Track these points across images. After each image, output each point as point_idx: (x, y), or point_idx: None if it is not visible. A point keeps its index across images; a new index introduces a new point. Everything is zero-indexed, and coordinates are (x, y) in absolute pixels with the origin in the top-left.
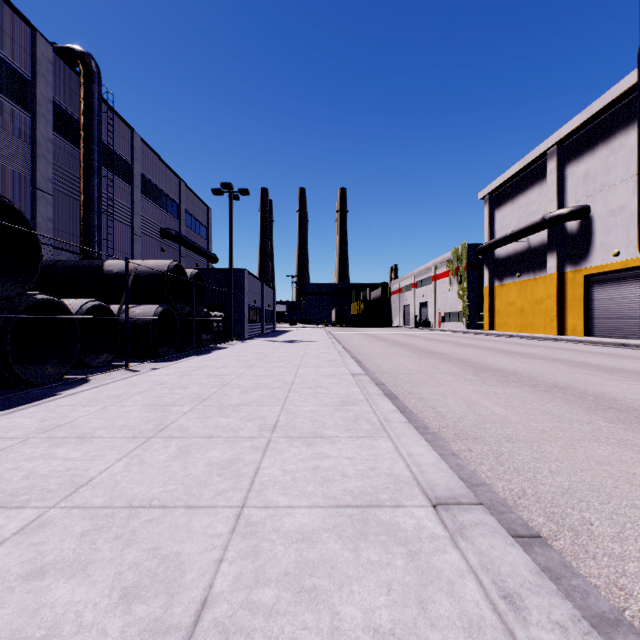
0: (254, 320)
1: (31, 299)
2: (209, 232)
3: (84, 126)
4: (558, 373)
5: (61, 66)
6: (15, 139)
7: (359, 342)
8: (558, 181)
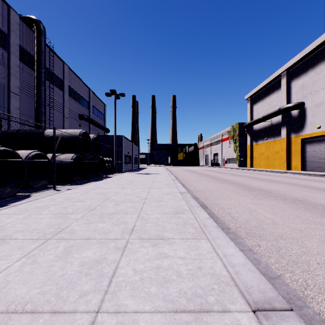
0: (128, 162)
1: None
2: (105, 117)
3: (36, 59)
4: (295, 191)
5: (24, 27)
6: None
7: (183, 174)
8: (287, 89)
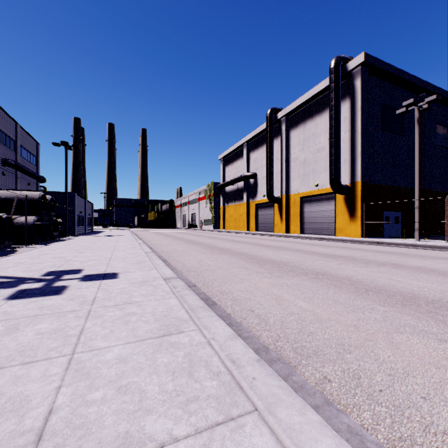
0: (80, 224)
1: None
2: (38, 160)
3: None
4: (216, 242)
5: None
6: None
7: (149, 236)
8: (247, 159)
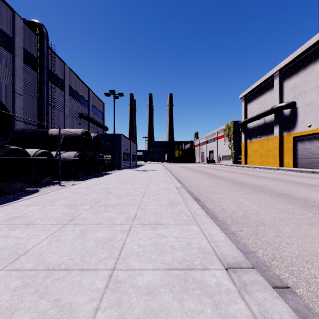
0: (126, 159)
1: (7, 148)
2: (103, 115)
3: (39, 61)
4: (282, 187)
5: (28, 30)
6: (4, 67)
7: (179, 170)
8: (279, 89)
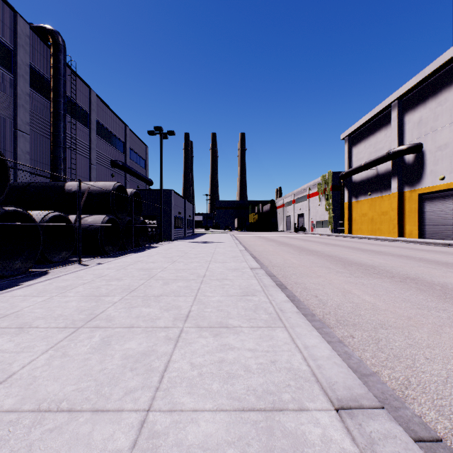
0: (179, 226)
1: (1, 210)
2: (146, 163)
3: (53, 84)
4: (406, 267)
5: (36, 40)
6: (1, 93)
7: (255, 242)
8: (399, 126)
